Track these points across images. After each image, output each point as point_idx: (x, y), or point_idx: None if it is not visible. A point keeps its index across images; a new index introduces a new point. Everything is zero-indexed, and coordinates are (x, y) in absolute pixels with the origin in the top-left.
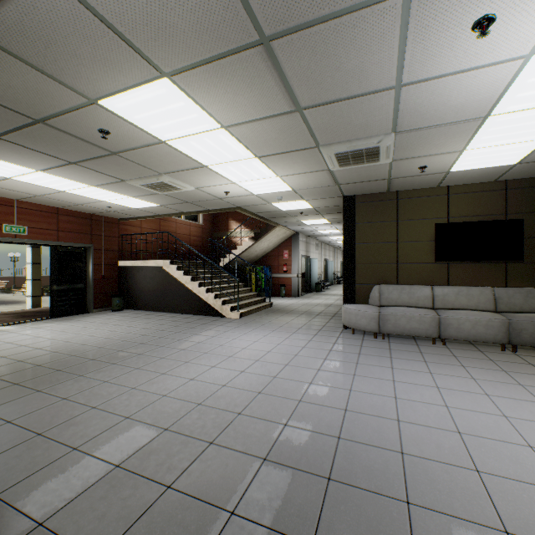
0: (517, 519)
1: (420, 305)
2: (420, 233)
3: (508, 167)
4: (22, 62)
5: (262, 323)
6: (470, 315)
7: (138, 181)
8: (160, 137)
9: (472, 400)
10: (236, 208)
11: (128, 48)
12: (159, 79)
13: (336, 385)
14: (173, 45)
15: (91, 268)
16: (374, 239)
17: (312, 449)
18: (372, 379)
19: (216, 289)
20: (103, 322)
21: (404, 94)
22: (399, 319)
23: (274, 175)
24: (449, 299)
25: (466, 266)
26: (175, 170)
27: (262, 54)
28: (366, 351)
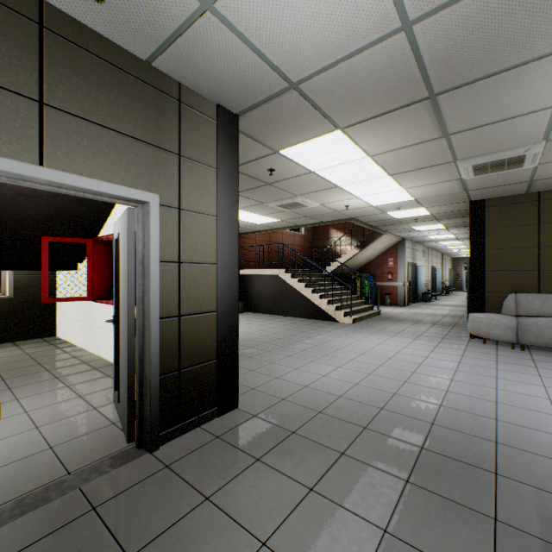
0: None
1: None
2: None
3: None
4: (245, 136)
5: (378, 328)
6: None
7: (275, 203)
8: (311, 169)
9: None
10: (349, 219)
11: (322, 117)
12: (332, 132)
13: (479, 384)
14: (356, 111)
15: None
16: (507, 245)
17: (472, 423)
18: (518, 382)
19: (327, 296)
20: None
21: None
22: (544, 330)
23: (400, 188)
24: None
25: None
26: (310, 191)
27: (426, 104)
28: (504, 359)
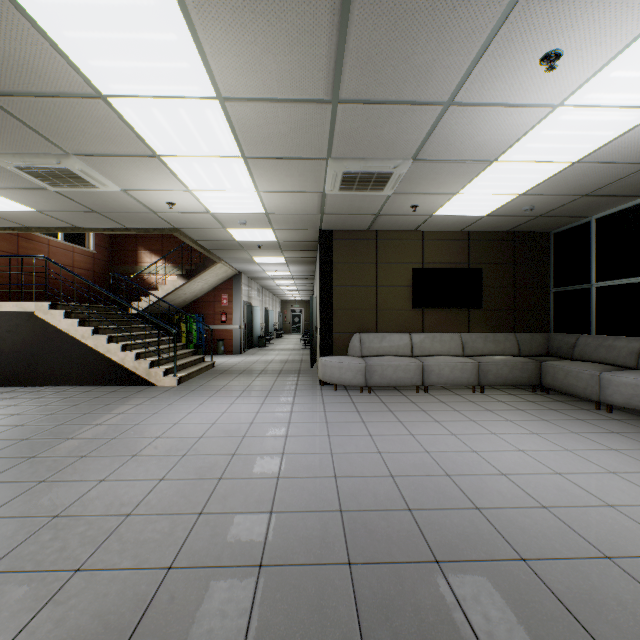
0: (603, 542)
1: (401, 353)
2: (398, 278)
3: (478, 218)
4: None
5: (216, 388)
6: (448, 360)
7: (13, 159)
8: (99, 86)
9: (489, 441)
10: (173, 230)
11: None
12: None
13: (361, 450)
14: None
15: None
16: (353, 282)
17: (393, 532)
18: (391, 436)
19: (136, 346)
20: None
21: (448, 114)
22: (387, 369)
23: (253, 188)
24: (426, 346)
25: (438, 312)
26: (100, 152)
27: (335, 1)
28: (363, 407)
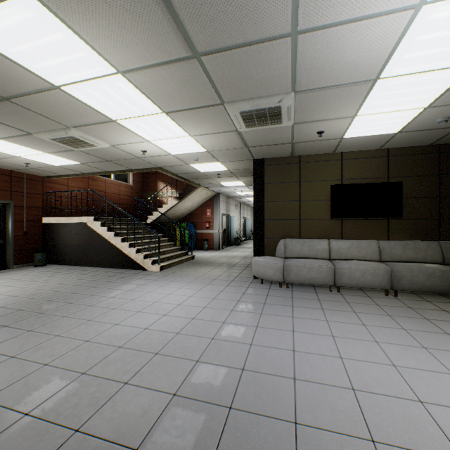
0: None
1: (319, 256)
2: (318, 193)
3: (391, 136)
4: None
5: (181, 275)
6: (360, 265)
7: (46, 135)
8: (51, 80)
9: (364, 349)
10: (157, 168)
11: None
12: None
13: (238, 340)
14: None
15: (11, 224)
16: (280, 198)
17: (197, 428)
18: (273, 330)
19: (140, 244)
20: (18, 278)
21: (300, 44)
22: (301, 270)
23: (186, 134)
24: (342, 251)
25: (356, 222)
26: (83, 123)
27: None
28: (271, 300)
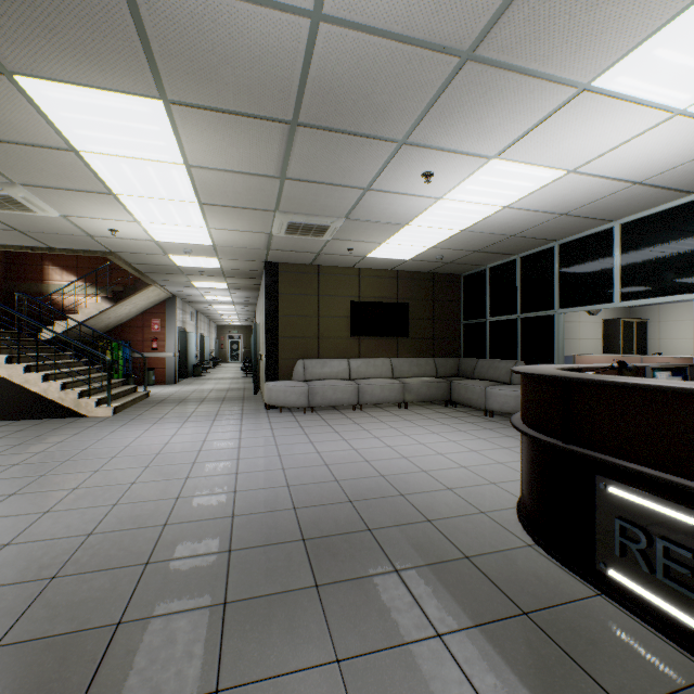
0: (450, 483)
1: (340, 377)
2: (338, 309)
3: (403, 261)
4: None
5: (159, 416)
6: (379, 382)
7: None
8: (76, 144)
9: (401, 440)
10: (107, 253)
11: (144, 62)
12: (150, 98)
13: (304, 452)
14: (204, 86)
15: None
16: (297, 312)
17: (324, 492)
18: (328, 442)
19: (59, 376)
20: None
21: (368, 195)
22: (327, 391)
23: (204, 225)
24: (362, 370)
25: (372, 340)
26: (52, 185)
27: (285, 130)
28: (306, 424)
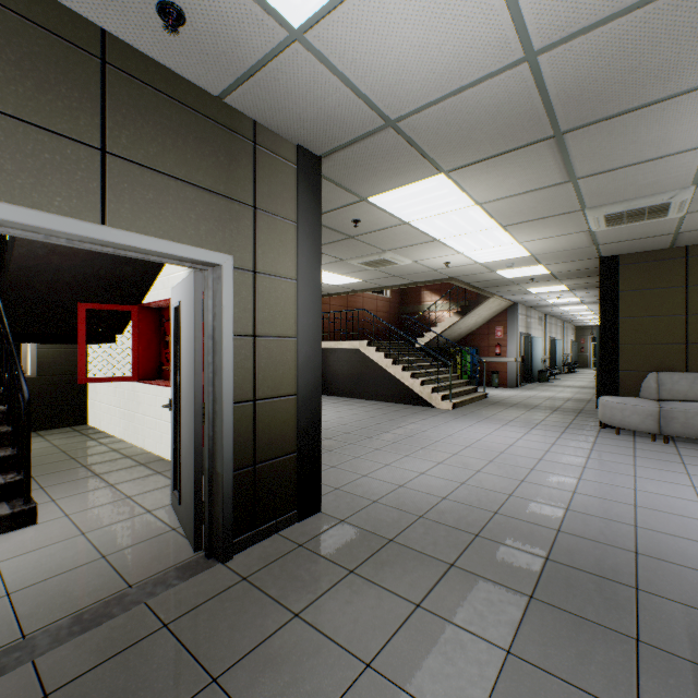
0: None
1: None
2: None
3: None
4: (328, 181)
5: (485, 415)
6: None
7: (357, 260)
8: (405, 219)
9: None
10: (448, 279)
11: (422, 159)
12: (434, 176)
13: (614, 483)
14: (464, 151)
15: None
16: (647, 312)
17: (606, 530)
18: (661, 482)
19: (420, 375)
20: None
21: None
22: (693, 418)
23: (514, 241)
24: None
25: None
26: (402, 246)
27: (551, 144)
28: (643, 454)
